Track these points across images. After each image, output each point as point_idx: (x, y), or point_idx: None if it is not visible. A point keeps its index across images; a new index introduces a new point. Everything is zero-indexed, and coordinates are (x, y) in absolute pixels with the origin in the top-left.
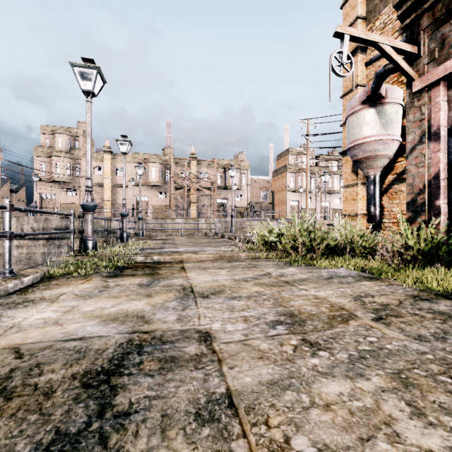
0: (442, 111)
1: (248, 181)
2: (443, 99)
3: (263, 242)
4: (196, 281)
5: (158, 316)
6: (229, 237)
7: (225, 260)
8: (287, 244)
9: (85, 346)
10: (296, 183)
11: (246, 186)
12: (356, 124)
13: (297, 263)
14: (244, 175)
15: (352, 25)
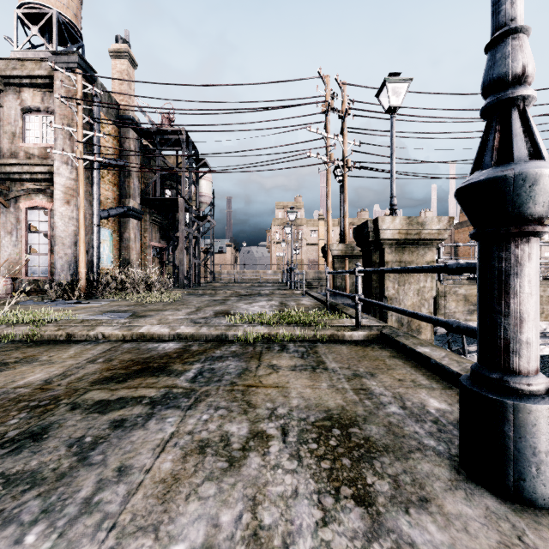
0: None
1: None
2: None
3: None
4: None
5: None
6: None
7: None
8: None
9: None
10: None
11: None
12: None
13: None
14: None
15: None
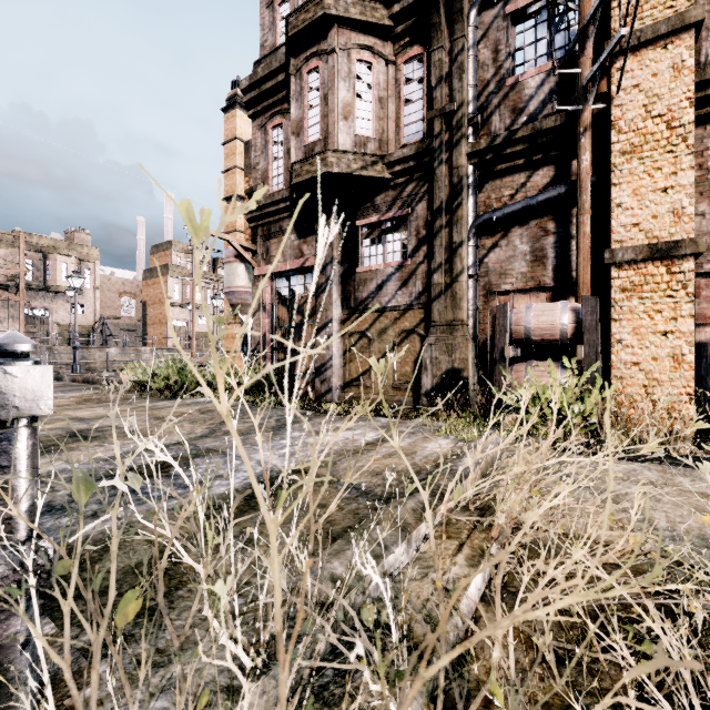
0: (268, 294)
1: (96, 283)
2: (268, 286)
3: (135, 383)
4: (79, 415)
5: (74, 427)
6: (73, 379)
7: (93, 402)
8: (161, 383)
9: (46, 435)
10: (185, 294)
11: (93, 289)
12: (231, 273)
13: (170, 398)
14: (87, 271)
15: (232, 170)
